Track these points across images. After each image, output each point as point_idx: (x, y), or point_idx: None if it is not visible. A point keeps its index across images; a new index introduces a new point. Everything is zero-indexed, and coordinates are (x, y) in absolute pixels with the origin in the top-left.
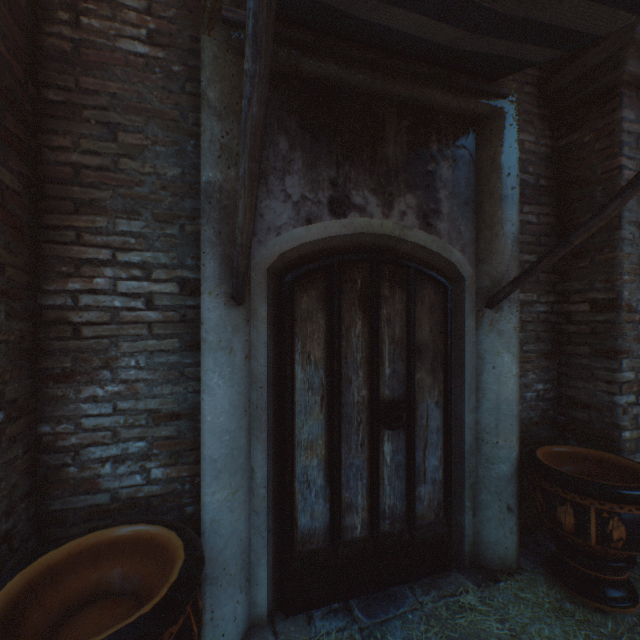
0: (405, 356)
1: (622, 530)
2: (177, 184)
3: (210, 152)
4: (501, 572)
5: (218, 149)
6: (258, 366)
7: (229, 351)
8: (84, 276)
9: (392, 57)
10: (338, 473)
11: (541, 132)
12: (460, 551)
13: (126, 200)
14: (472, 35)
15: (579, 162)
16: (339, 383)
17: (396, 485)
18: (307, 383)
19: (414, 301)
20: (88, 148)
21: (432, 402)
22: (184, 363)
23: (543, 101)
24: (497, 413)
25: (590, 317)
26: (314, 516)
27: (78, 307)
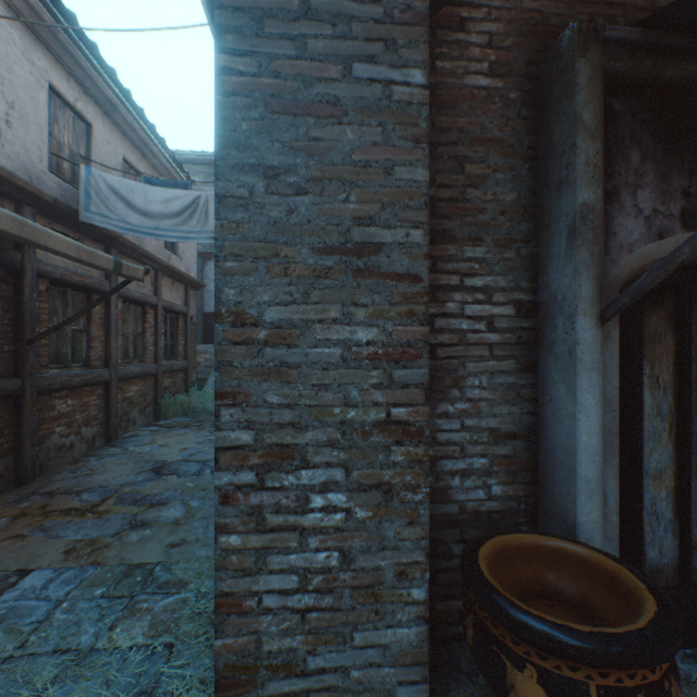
0: None
1: None
2: (513, 209)
3: (584, 174)
4: None
5: (590, 170)
6: (610, 389)
7: (597, 372)
8: (437, 301)
9: None
10: (689, 508)
11: None
12: None
13: (470, 228)
14: None
15: None
16: (690, 410)
17: None
18: (654, 409)
19: None
20: (440, 182)
21: None
22: (519, 384)
23: None
24: None
25: None
26: (662, 551)
27: (433, 330)
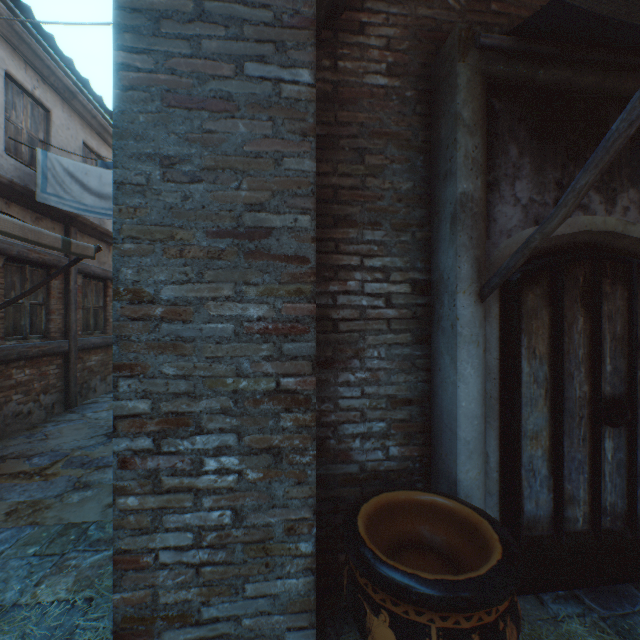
0: (625, 353)
1: None
2: (409, 196)
3: (464, 166)
4: None
5: (470, 163)
6: (491, 359)
7: (476, 344)
8: (340, 280)
9: (631, 54)
10: (562, 465)
11: None
12: None
13: (370, 213)
14: None
15: None
16: (563, 378)
17: (616, 483)
18: (532, 377)
19: (635, 297)
20: (343, 171)
21: None
22: (414, 355)
23: None
24: None
25: None
26: (538, 504)
27: (336, 306)
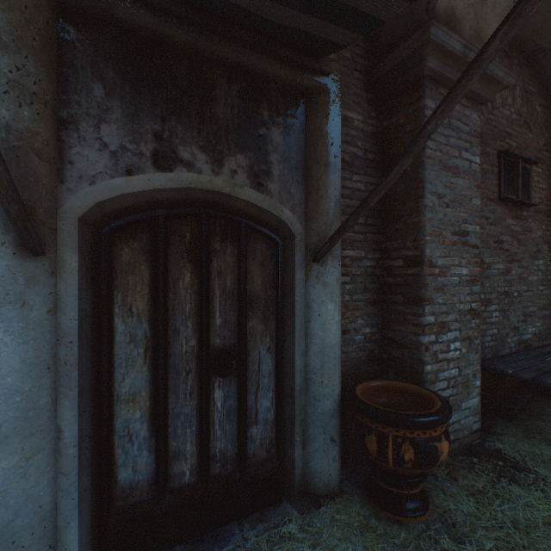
0: (237, 306)
1: (412, 452)
2: None
3: None
4: (325, 497)
5: (4, 84)
6: (67, 320)
7: (21, 305)
8: None
9: (214, 18)
10: (164, 423)
11: (369, 113)
12: (292, 482)
13: None
14: (272, 0)
15: (396, 141)
16: (165, 334)
17: (228, 429)
18: (129, 336)
19: (246, 255)
20: None
21: (264, 348)
22: None
23: (370, 87)
24: (322, 356)
25: (404, 271)
26: (137, 469)
27: None
